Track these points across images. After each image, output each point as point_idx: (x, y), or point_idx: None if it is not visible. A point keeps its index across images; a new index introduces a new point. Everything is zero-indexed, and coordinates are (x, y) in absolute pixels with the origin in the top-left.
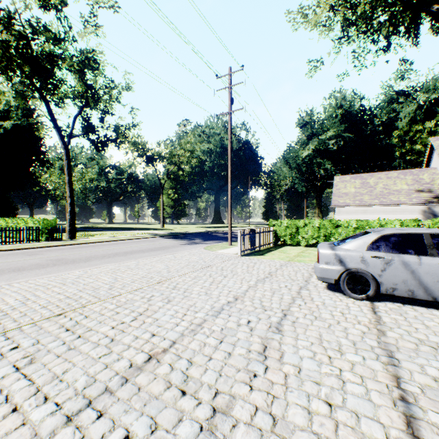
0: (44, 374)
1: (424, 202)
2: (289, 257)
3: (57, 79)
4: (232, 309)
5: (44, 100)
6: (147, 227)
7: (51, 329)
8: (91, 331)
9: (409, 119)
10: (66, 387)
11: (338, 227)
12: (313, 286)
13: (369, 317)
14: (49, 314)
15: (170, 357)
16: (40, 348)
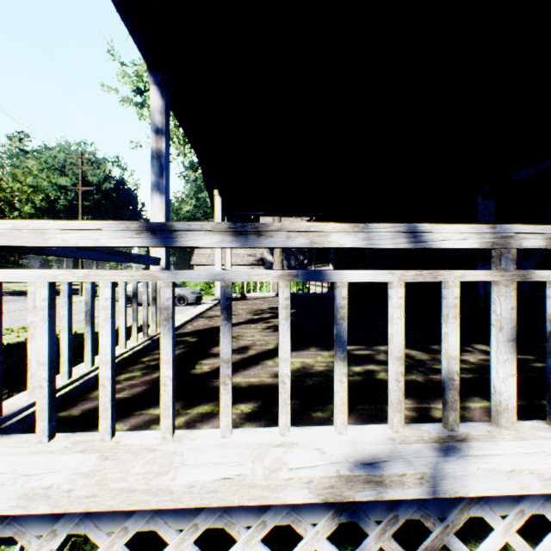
0: None
1: (250, 263)
2: None
3: None
4: None
5: None
6: None
7: None
8: None
9: None
10: (5, 321)
11: None
12: (117, 306)
13: None
14: None
15: None
16: None
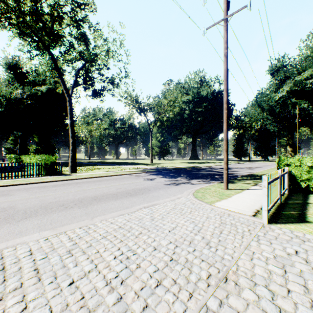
0: None
1: None
2: None
3: (64, 41)
4: None
5: (52, 56)
6: (140, 162)
7: None
8: None
9: None
10: None
11: None
12: None
13: None
14: None
15: None
16: None
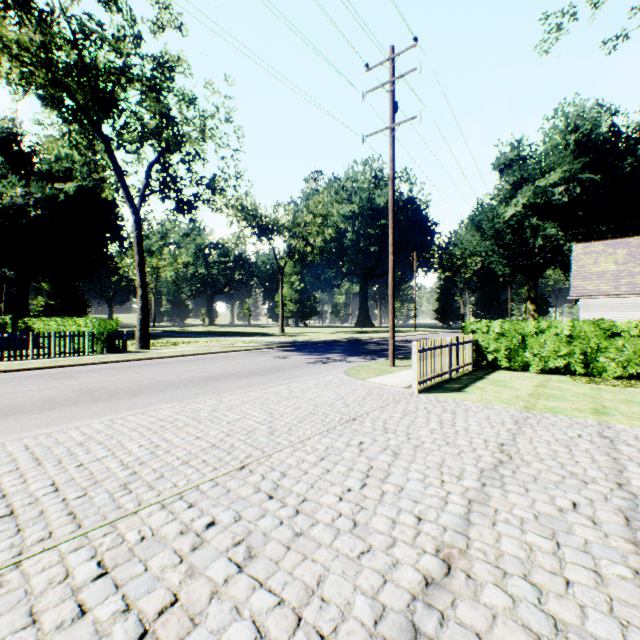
0: None
1: None
2: (520, 398)
3: (125, 111)
4: (449, 639)
5: (105, 141)
6: (259, 331)
7: None
8: None
9: None
10: None
11: (615, 335)
12: None
13: None
14: None
15: None
16: None
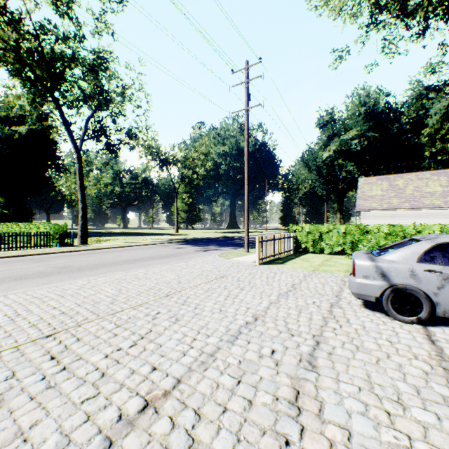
0: (6, 427)
1: None
2: (312, 266)
3: (69, 82)
4: (251, 333)
5: (56, 102)
6: (161, 232)
7: (33, 356)
8: (80, 361)
9: (441, 115)
10: None
11: (367, 233)
12: (346, 303)
13: (427, 349)
14: (37, 335)
15: (172, 404)
16: (12, 384)
